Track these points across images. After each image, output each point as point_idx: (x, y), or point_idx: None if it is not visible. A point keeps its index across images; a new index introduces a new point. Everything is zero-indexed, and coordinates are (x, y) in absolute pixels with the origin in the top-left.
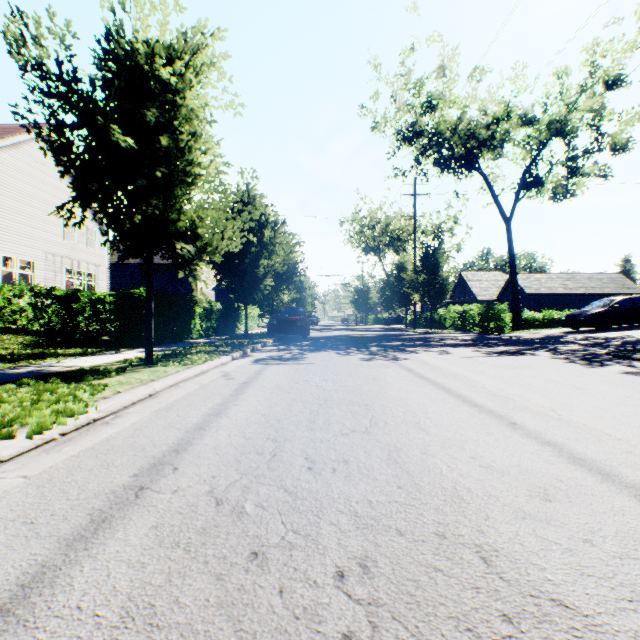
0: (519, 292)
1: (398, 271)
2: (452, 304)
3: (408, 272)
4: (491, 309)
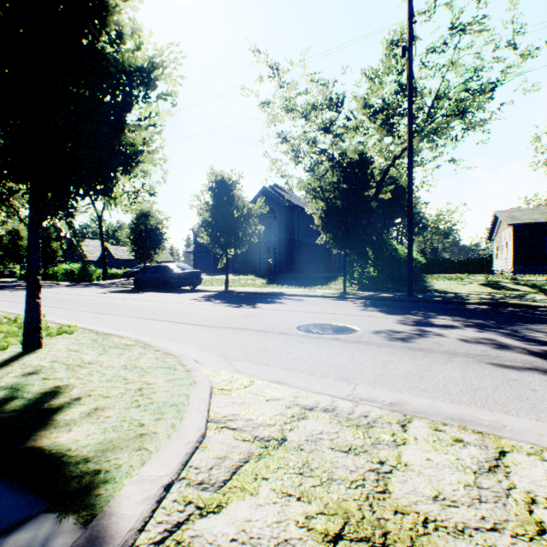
0: (113, 257)
1: (14, 236)
2: (66, 261)
3: (26, 241)
4: (87, 268)
